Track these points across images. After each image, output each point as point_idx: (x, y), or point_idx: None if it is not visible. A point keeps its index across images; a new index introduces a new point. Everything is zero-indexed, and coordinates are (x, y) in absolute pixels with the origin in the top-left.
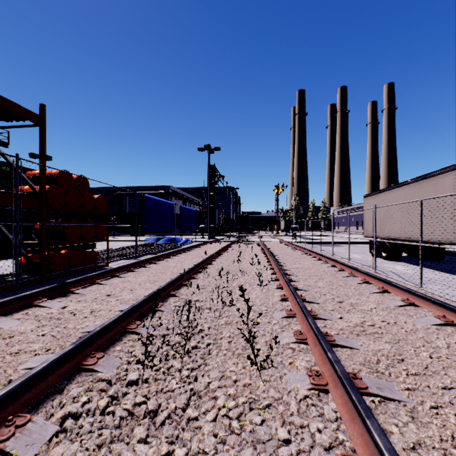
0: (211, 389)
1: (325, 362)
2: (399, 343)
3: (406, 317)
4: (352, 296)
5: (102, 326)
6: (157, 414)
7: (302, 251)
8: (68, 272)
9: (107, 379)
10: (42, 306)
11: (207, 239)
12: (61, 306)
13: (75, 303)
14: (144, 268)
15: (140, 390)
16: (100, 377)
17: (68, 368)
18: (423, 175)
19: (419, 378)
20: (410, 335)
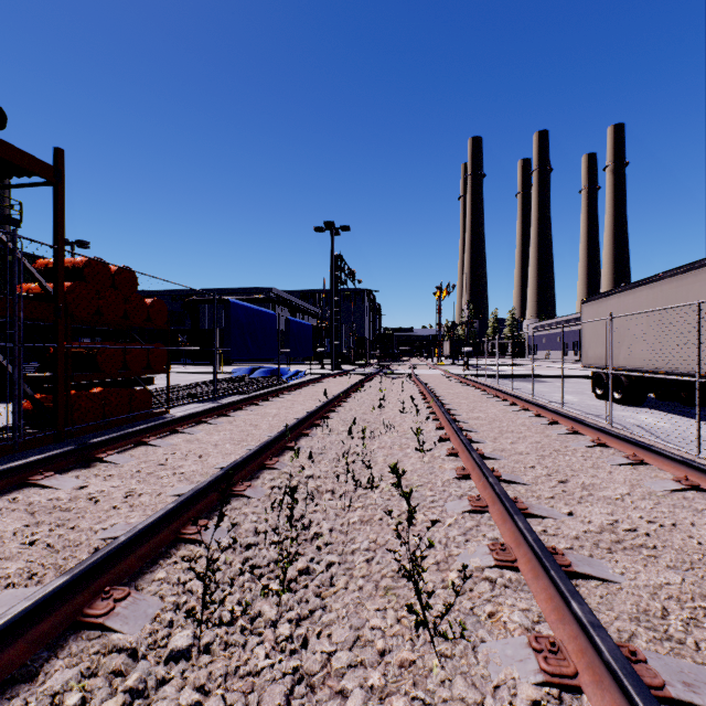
0: (335, 670)
1: (565, 618)
2: (694, 569)
3: (692, 513)
4: (581, 471)
5: (131, 533)
6: None
7: (482, 389)
8: (102, 424)
9: (128, 648)
10: (43, 486)
11: (329, 371)
12: (76, 486)
13: (102, 481)
14: (226, 417)
15: (190, 675)
16: (114, 644)
17: (52, 625)
18: (687, 265)
19: None
20: None
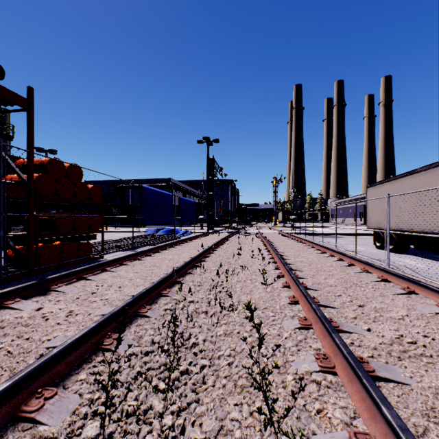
0: None
1: (376, 417)
2: None
3: None
4: (373, 298)
5: (61, 346)
6: None
7: (303, 242)
8: (59, 265)
9: (50, 438)
10: (13, 308)
11: (206, 230)
12: (35, 308)
13: (52, 304)
14: (139, 261)
15: None
16: (40, 435)
17: None
18: (436, 162)
19: None
20: None
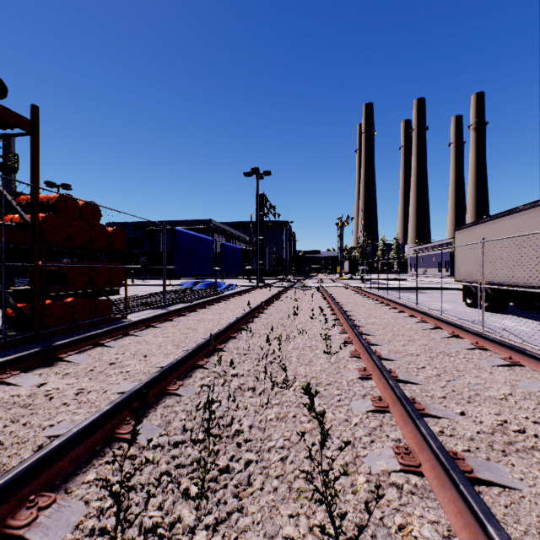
0: None
1: (478, 539)
2: None
3: None
4: (466, 371)
5: (64, 437)
6: None
7: (376, 299)
8: (71, 327)
9: None
10: (9, 383)
11: (255, 284)
12: (37, 383)
13: (59, 379)
14: (171, 322)
15: None
16: None
17: None
18: None
19: None
20: None
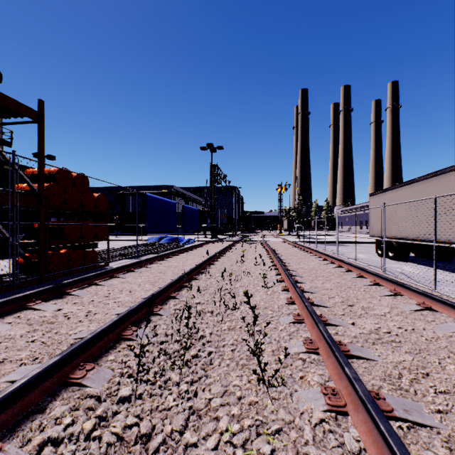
0: (213, 407)
1: (342, 377)
2: (420, 353)
3: (424, 323)
4: (362, 299)
5: (93, 333)
6: (150, 439)
7: (306, 250)
8: (67, 272)
9: (95, 395)
10: (35, 309)
11: (210, 239)
12: (55, 309)
13: (71, 306)
14: (145, 268)
15: (132, 409)
16: (87, 393)
17: (52, 383)
18: (433, 172)
19: (450, 397)
20: (432, 344)
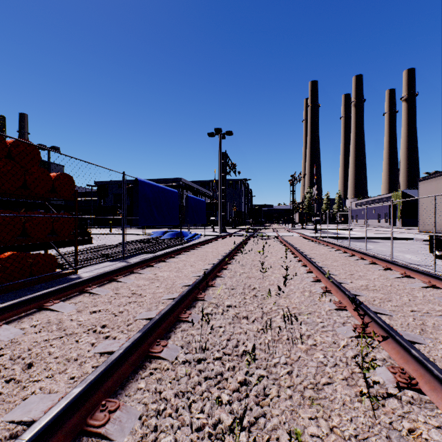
0: None
1: None
2: None
3: None
4: None
5: None
6: None
7: (344, 251)
8: None
9: None
10: None
11: (218, 233)
12: None
13: None
14: (115, 283)
15: None
16: None
17: None
18: None
19: None
20: None
